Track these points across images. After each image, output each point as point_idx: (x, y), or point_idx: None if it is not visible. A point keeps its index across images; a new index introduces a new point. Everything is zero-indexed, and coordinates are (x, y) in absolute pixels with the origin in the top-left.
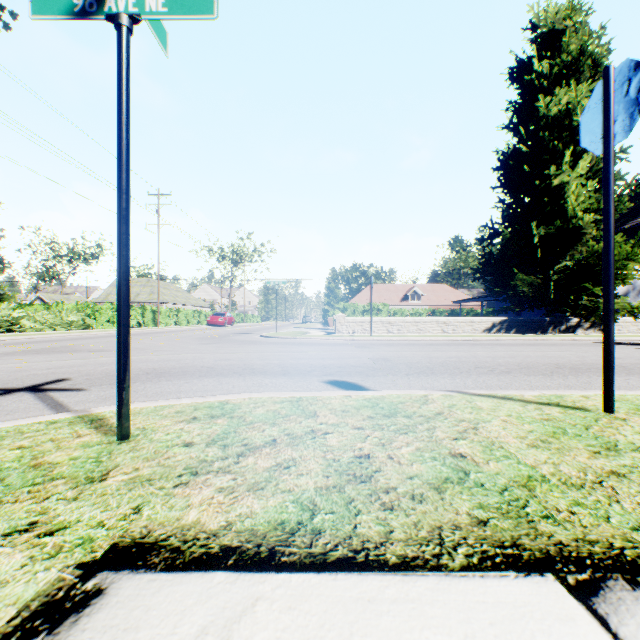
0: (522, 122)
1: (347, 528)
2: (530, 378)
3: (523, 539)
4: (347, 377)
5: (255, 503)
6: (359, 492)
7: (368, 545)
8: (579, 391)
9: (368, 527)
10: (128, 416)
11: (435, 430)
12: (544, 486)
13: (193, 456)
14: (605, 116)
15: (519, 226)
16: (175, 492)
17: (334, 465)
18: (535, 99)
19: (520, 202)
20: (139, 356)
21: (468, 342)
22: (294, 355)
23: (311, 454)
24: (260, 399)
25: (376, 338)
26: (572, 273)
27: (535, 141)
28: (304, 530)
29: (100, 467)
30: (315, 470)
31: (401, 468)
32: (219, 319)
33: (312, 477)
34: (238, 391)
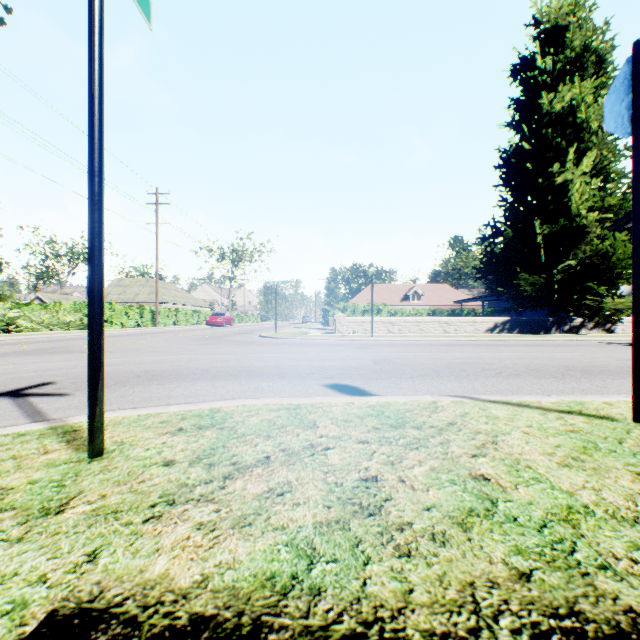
0: (525, 120)
1: (354, 585)
2: (541, 381)
3: (582, 603)
4: (348, 380)
5: (240, 546)
6: (367, 530)
7: (382, 613)
8: (599, 397)
9: (381, 584)
10: (101, 430)
11: (450, 444)
12: (590, 521)
13: (172, 479)
14: (635, 95)
15: (522, 225)
16: (143, 530)
17: (336, 491)
18: (538, 96)
19: (523, 200)
20: (133, 357)
21: (471, 342)
22: (293, 356)
23: (309, 476)
24: (255, 406)
25: (377, 338)
26: (576, 272)
27: (538, 139)
28: (299, 589)
29: (60, 494)
30: (314, 498)
31: (415, 495)
32: (218, 319)
33: (310, 508)
34: (232, 396)
